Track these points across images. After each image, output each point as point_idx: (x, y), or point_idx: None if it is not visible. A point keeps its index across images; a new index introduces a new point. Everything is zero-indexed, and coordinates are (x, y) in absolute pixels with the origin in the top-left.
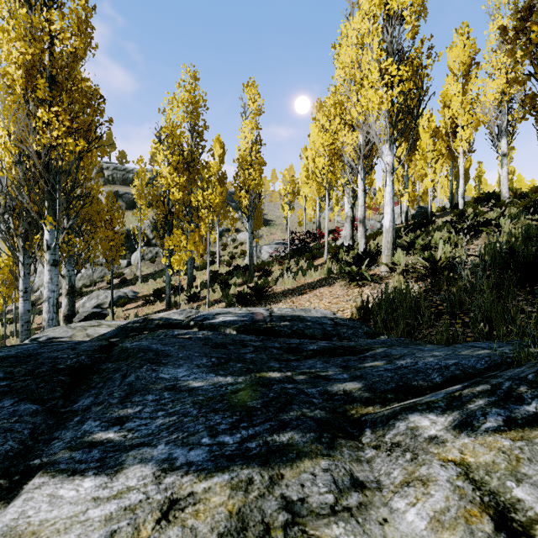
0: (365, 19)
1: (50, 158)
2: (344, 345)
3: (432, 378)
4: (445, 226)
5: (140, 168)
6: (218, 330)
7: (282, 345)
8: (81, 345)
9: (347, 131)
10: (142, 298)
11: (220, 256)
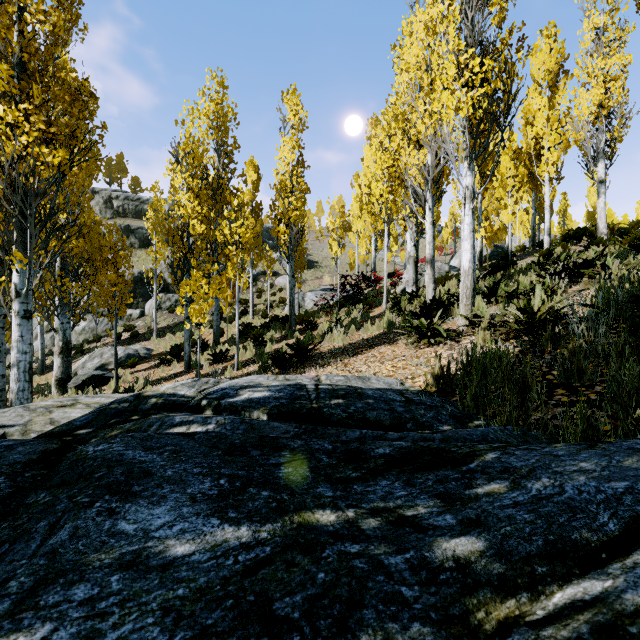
0: (438, 0)
1: (17, 172)
2: (431, 446)
3: (602, 524)
4: (530, 268)
5: (156, 197)
6: (242, 414)
7: (335, 446)
8: (14, 450)
9: (412, 149)
10: (157, 356)
11: (255, 305)
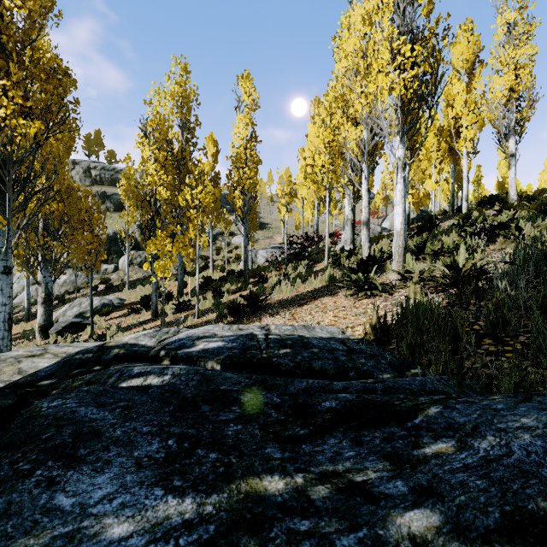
0: None
1: None
2: (375, 399)
3: None
4: (452, 230)
5: (128, 167)
6: (197, 364)
7: (283, 400)
8: None
9: (350, 125)
10: (129, 305)
11: (214, 261)
